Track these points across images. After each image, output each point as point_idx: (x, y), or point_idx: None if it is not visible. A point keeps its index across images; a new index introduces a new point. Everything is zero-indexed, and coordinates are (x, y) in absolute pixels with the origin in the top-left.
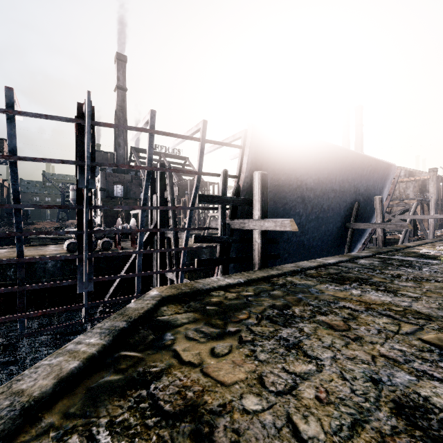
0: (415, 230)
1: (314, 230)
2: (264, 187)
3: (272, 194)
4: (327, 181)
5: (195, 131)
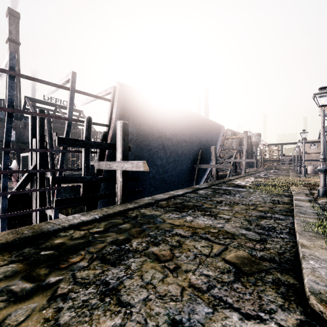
0: (236, 168)
1: (172, 170)
2: (125, 134)
3: (139, 141)
4: (181, 134)
5: (66, 81)
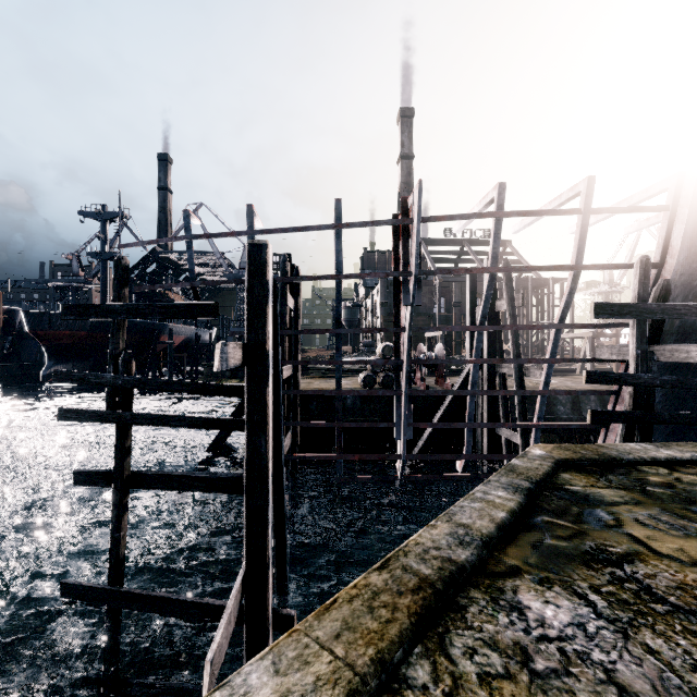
0: None
1: None
2: None
3: None
4: None
5: (568, 198)
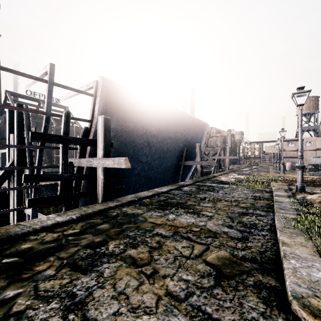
0: (220, 165)
1: (158, 167)
2: (107, 130)
3: (123, 138)
4: (166, 131)
5: (43, 73)
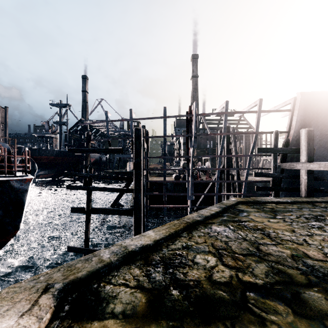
0: None
1: None
2: (310, 139)
3: (322, 142)
4: None
5: (253, 106)
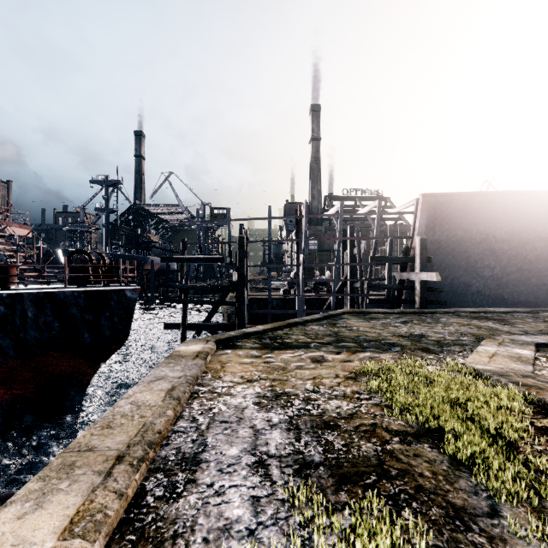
0: None
1: (518, 284)
2: (423, 248)
3: (449, 249)
4: (529, 230)
5: (373, 206)
